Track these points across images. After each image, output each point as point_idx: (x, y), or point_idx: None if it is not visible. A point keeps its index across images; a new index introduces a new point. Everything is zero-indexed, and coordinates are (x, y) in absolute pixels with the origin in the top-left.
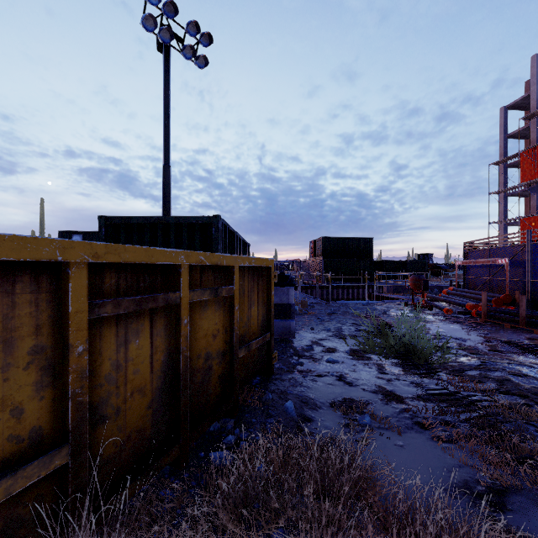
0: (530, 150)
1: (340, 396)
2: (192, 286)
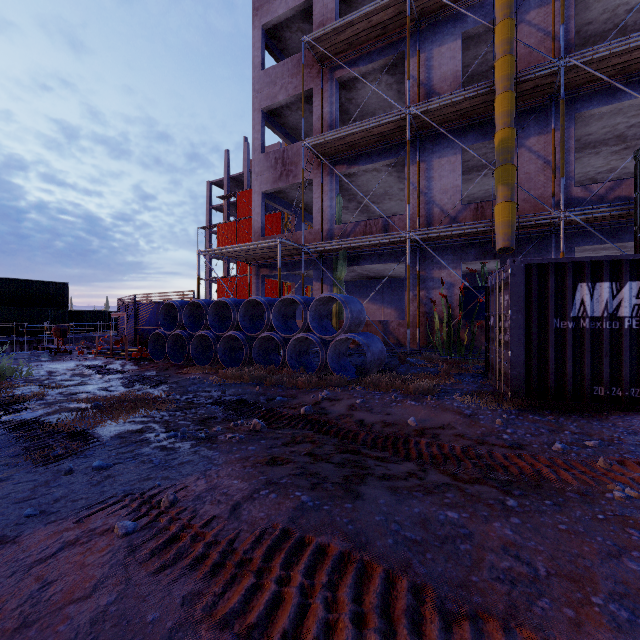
0: (222, 225)
1: None
2: None
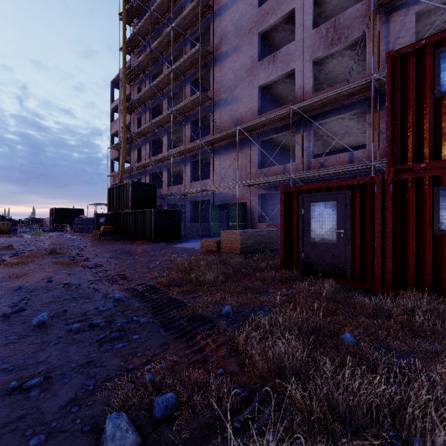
0: None
1: None
2: (2, 224)
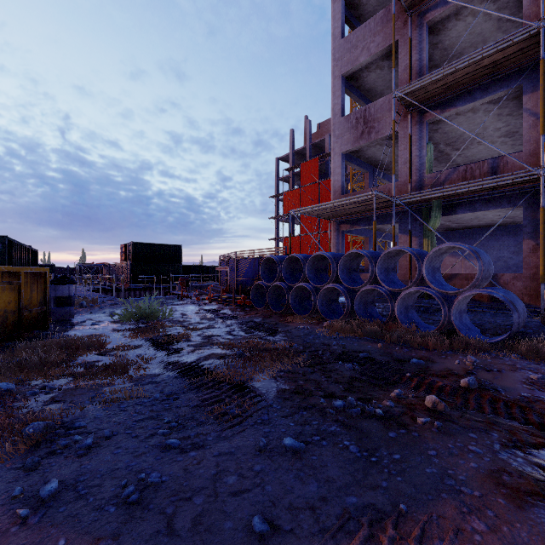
0: (288, 193)
1: (90, 334)
2: None
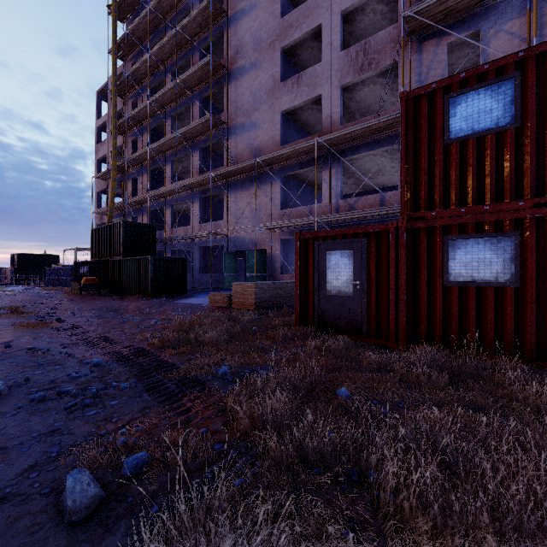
0: None
1: None
2: None
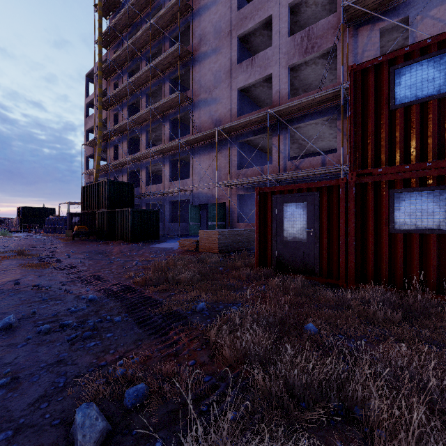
0: None
1: None
2: None
